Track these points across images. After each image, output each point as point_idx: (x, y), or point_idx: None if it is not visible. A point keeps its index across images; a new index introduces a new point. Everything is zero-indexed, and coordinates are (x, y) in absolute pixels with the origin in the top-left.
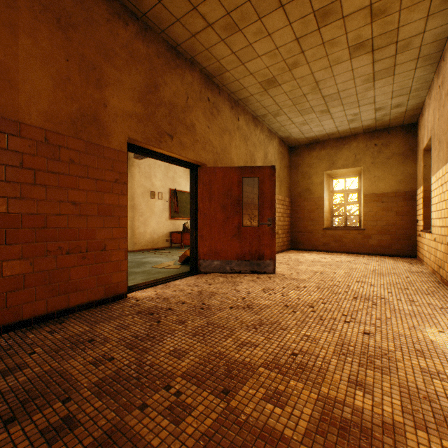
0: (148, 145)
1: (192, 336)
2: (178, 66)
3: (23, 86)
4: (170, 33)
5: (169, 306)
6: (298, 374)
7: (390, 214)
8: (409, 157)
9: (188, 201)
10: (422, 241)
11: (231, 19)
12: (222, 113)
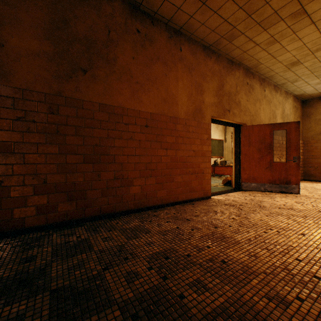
0: (218, 118)
1: (266, 216)
2: (232, 70)
3: (179, 102)
4: (230, 54)
5: (239, 204)
6: None
7: None
8: None
9: (215, 145)
10: None
11: (273, 38)
12: (255, 89)
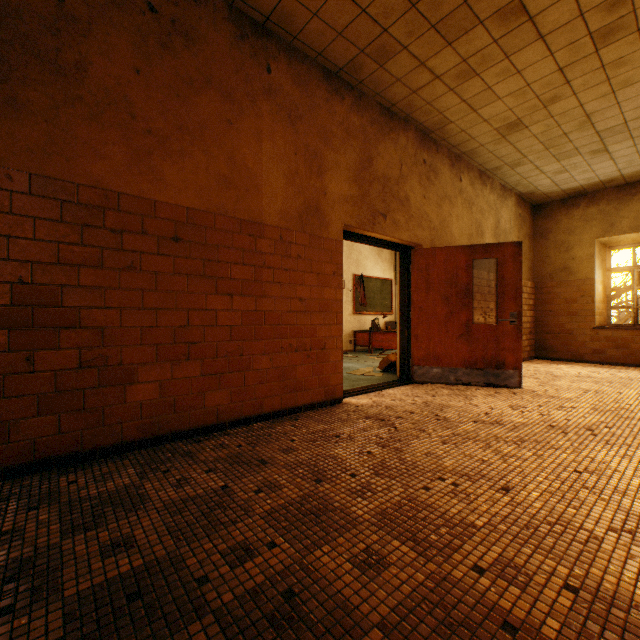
0: (361, 230)
1: (442, 443)
2: (391, 129)
3: (265, 189)
4: (386, 94)
5: (397, 414)
6: (588, 488)
7: None
8: None
9: (376, 289)
10: None
11: (466, 65)
12: (441, 176)
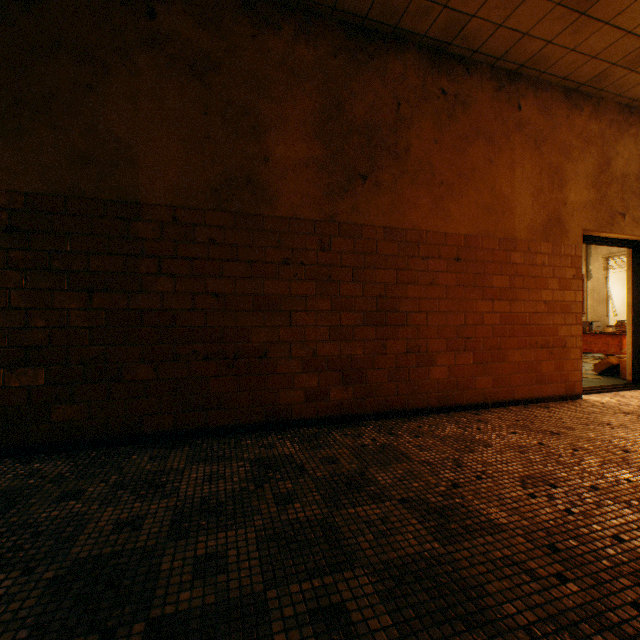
0: (597, 233)
1: None
2: (629, 125)
3: (515, 209)
4: (628, 93)
5: None
6: None
7: None
8: None
9: None
10: None
11: None
12: None
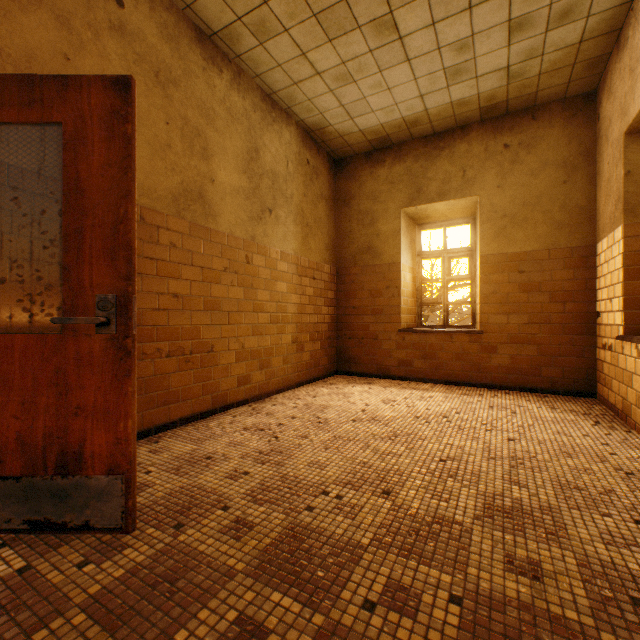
0: None
1: None
2: None
3: None
4: None
5: None
6: None
7: (537, 299)
8: (578, 170)
9: None
10: (623, 365)
11: None
12: None
